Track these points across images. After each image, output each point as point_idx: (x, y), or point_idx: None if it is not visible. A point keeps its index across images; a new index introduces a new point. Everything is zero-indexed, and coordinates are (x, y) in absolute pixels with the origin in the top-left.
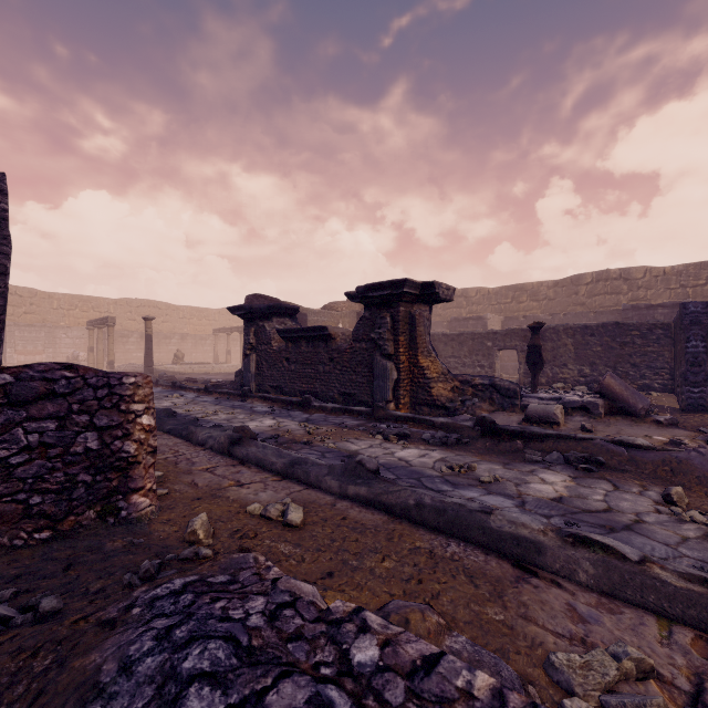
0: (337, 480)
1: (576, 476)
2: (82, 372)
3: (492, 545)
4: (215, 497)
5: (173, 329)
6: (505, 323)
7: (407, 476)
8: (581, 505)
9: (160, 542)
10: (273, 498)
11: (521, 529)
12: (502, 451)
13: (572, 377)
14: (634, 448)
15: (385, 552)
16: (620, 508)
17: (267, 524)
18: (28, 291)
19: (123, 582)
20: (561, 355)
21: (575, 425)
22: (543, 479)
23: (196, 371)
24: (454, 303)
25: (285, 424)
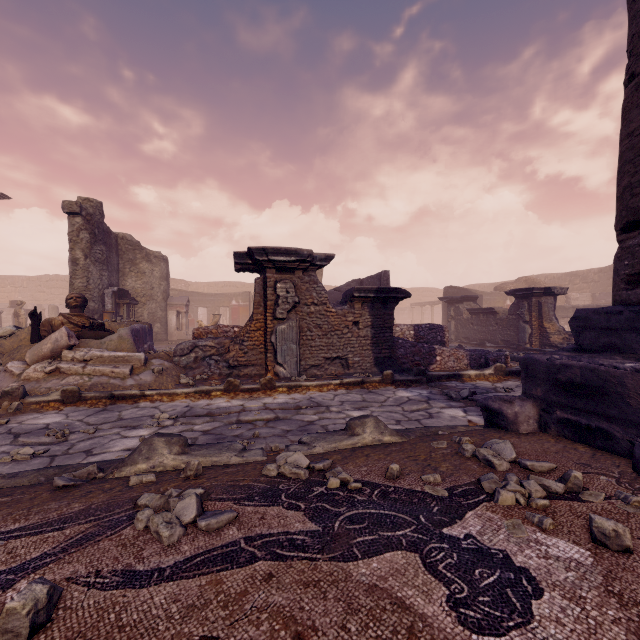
0: None
1: None
2: (437, 325)
3: None
4: None
5: None
6: None
7: None
8: None
9: None
10: None
11: None
12: None
13: None
14: None
15: None
16: None
17: None
18: None
19: None
20: None
21: None
22: None
23: None
24: None
25: None
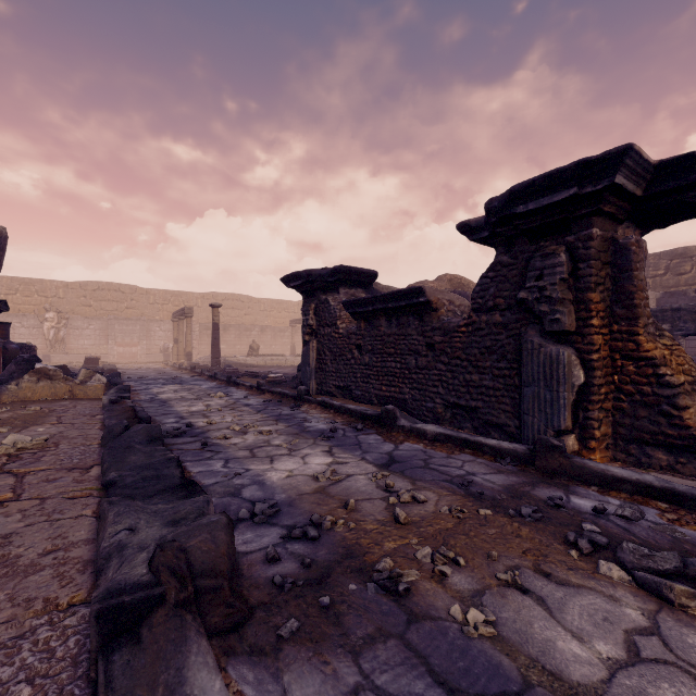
0: None
1: None
2: None
3: None
4: None
5: (254, 321)
6: (662, 301)
7: None
8: None
9: None
10: None
11: None
12: None
13: None
14: None
15: None
16: None
17: None
18: (129, 288)
19: None
20: None
21: None
22: None
23: (268, 363)
24: None
25: (347, 470)
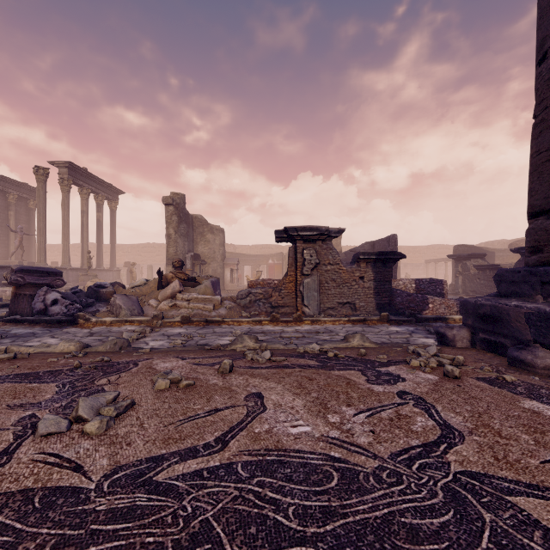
0: None
1: None
2: (437, 279)
3: None
4: None
5: None
6: None
7: None
8: None
9: None
10: None
11: None
12: None
13: None
14: None
15: None
16: None
17: None
18: None
19: None
20: None
21: None
22: None
23: None
24: None
25: None
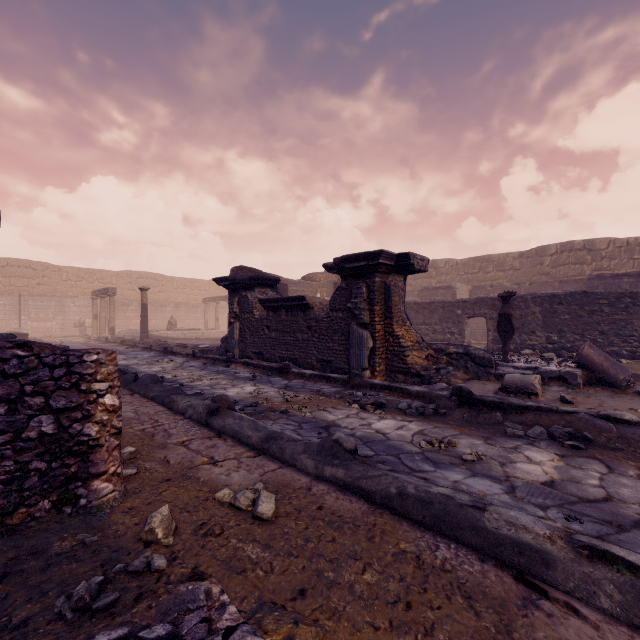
0: (313, 460)
1: (564, 454)
2: (37, 350)
3: (488, 550)
4: (185, 478)
5: (168, 298)
6: (472, 292)
7: (385, 452)
8: (576, 491)
9: (115, 541)
10: (246, 480)
11: (522, 533)
12: (481, 424)
13: (540, 344)
14: (622, 423)
15: (366, 558)
16: (620, 496)
17: (235, 516)
18: (40, 265)
19: (53, 609)
20: (529, 323)
21: (554, 395)
22: (529, 458)
23: (187, 336)
24: (424, 274)
25: (265, 390)
